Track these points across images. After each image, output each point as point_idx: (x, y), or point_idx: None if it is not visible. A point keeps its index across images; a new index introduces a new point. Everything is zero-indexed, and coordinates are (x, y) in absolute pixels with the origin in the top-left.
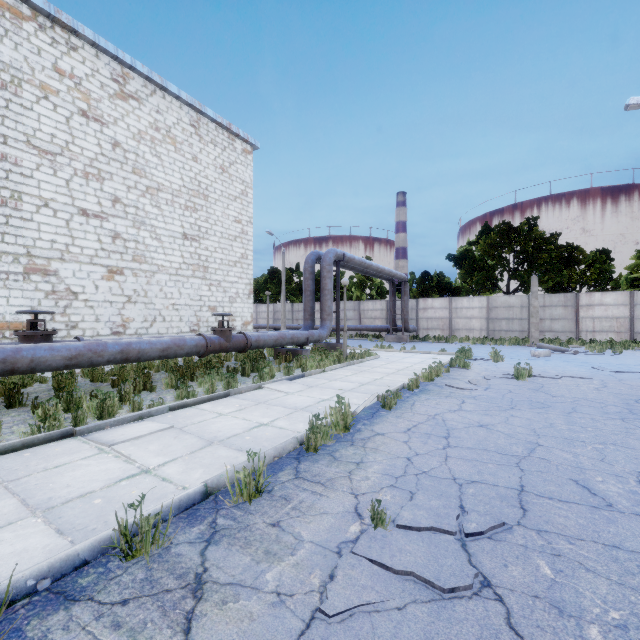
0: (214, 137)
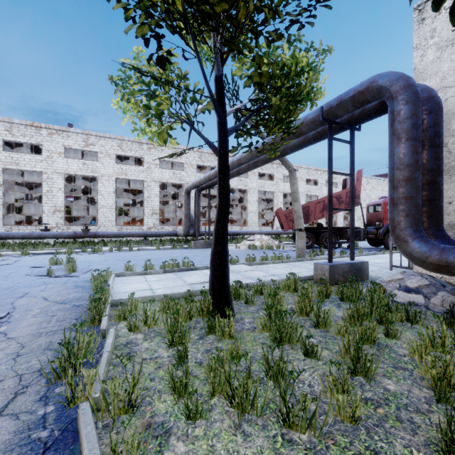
0: (380, 183)
